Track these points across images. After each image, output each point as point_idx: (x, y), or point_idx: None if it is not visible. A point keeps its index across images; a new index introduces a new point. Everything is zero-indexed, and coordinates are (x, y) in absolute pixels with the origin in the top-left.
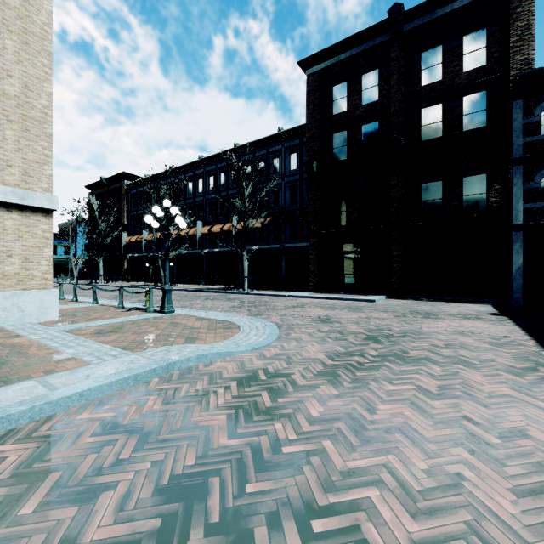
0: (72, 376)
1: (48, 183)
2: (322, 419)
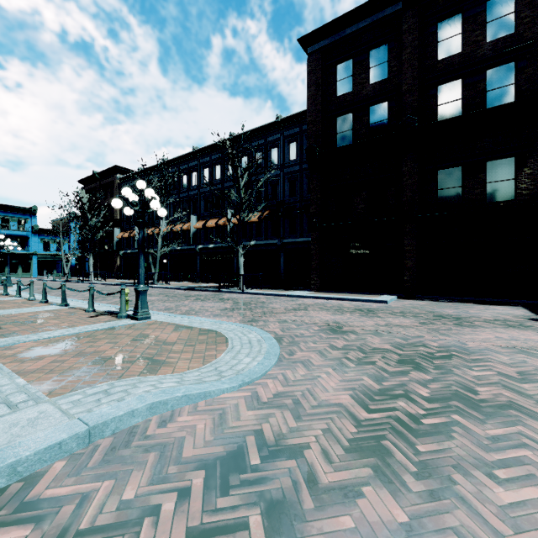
0: None
1: None
2: None
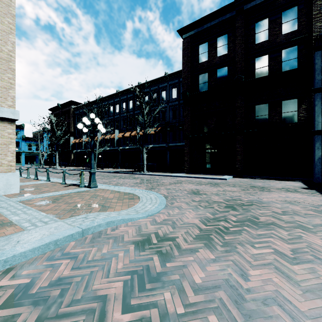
0: (6, 242)
1: (12, 101)
2: (204, 287)
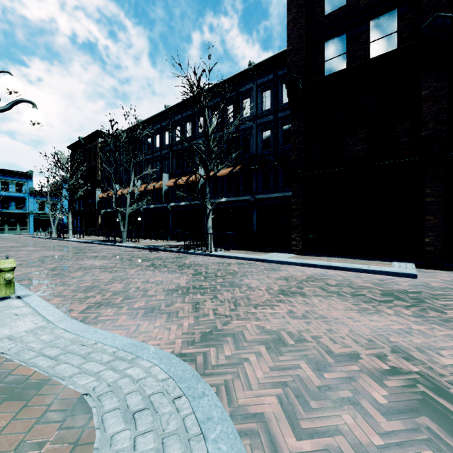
0: None
1: None
2: None
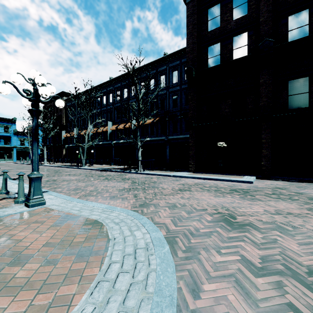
0: None
1: None
2: None
